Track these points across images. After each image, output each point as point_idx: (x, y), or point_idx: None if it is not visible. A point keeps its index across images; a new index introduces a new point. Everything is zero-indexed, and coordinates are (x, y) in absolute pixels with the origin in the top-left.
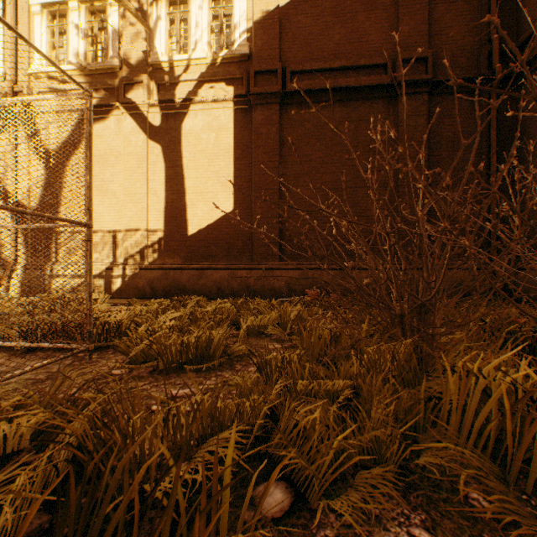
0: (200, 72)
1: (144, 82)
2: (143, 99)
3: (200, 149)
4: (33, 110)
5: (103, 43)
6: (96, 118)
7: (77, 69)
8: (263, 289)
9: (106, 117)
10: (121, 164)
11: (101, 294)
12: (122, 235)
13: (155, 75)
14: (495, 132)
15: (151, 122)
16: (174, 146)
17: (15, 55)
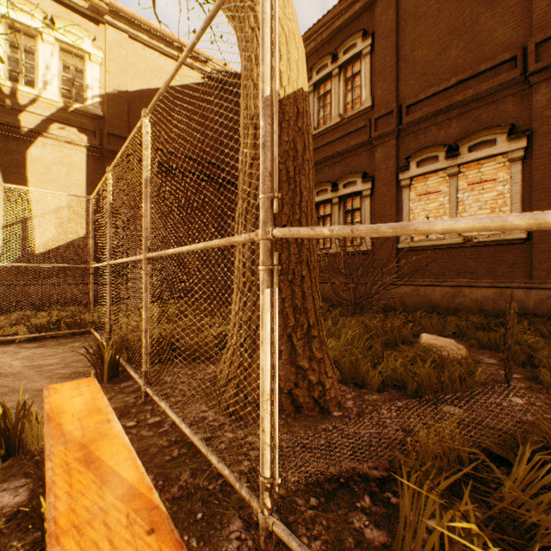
0: (50, 110)
1: None
2: None
3: (50, 178)
4: None
5: None
6: None
7: None
8: (117, 298)
9: None
10: None
11: None
12: None
13: None
14: None
15: None
16: (18, 169)
17: None
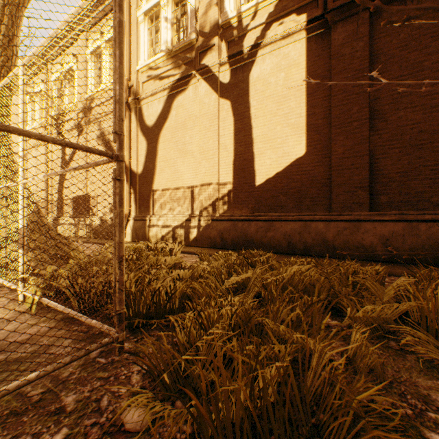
0: (267, 14)
1: (215, 44)
2: (214, 60)
3: (267, 95)
4: (139, 97)
5: (184, 26)
6: (179, 91)
7: (166, 54)
8: (345, 245)
9: (186, 87)
10: (197, 126)
11: (174, 244)
12: (197, 190)
13: (225, 35)
14: None
15: (221, 80)
16: (242, 98)
17: (129, 60)
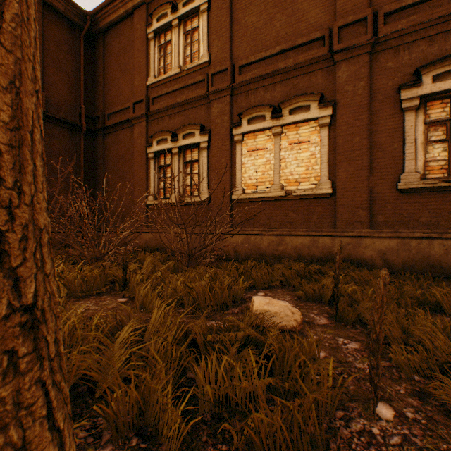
0: None
1: None
2: None
3: None
4: None
5: None
6: None
7: None
8: None
9: None
10: None
11: None
12: None
13: None
14: (84, 157)
15: None
16: None
17: None
